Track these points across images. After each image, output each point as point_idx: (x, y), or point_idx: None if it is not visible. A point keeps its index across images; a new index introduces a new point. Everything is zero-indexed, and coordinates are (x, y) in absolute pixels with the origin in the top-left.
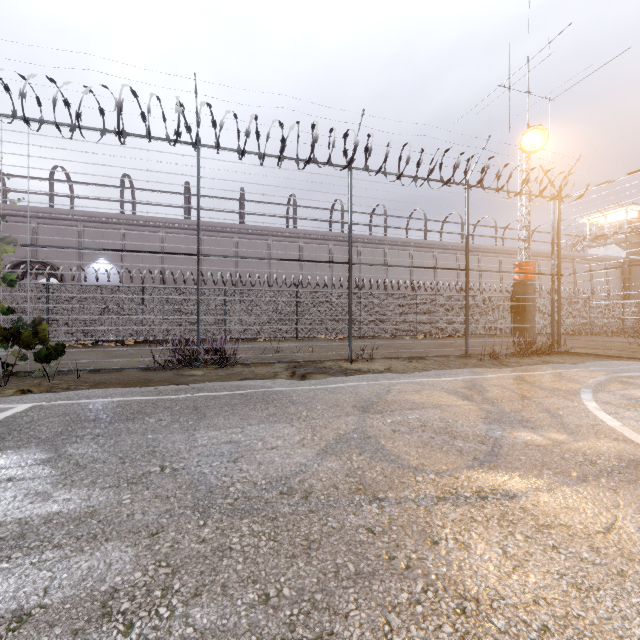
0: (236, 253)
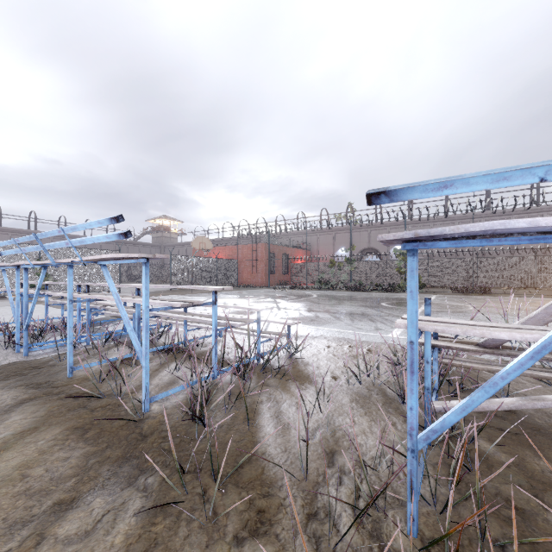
0: None
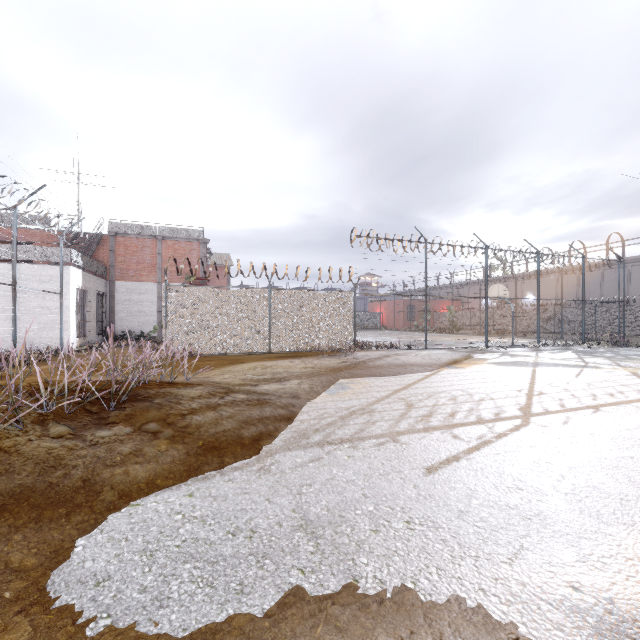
0: (601, 280)
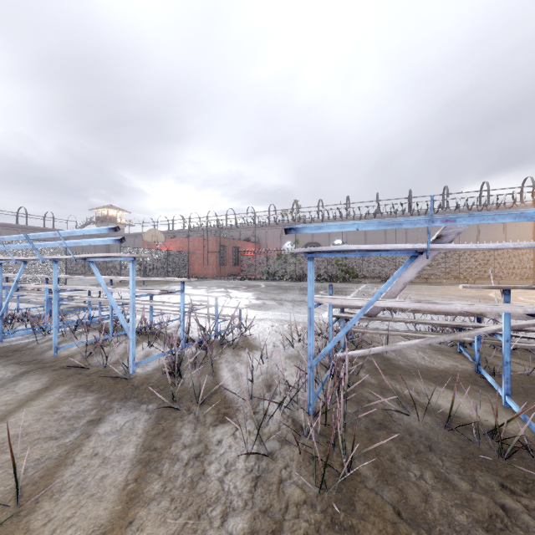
0: (406, 229)
